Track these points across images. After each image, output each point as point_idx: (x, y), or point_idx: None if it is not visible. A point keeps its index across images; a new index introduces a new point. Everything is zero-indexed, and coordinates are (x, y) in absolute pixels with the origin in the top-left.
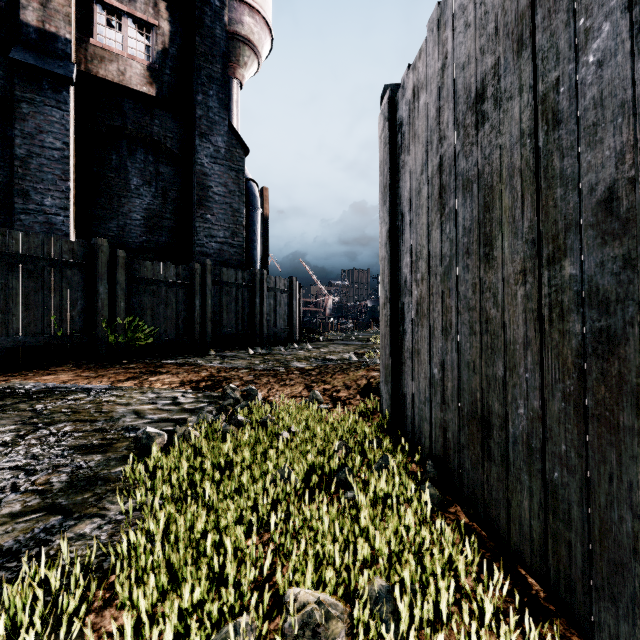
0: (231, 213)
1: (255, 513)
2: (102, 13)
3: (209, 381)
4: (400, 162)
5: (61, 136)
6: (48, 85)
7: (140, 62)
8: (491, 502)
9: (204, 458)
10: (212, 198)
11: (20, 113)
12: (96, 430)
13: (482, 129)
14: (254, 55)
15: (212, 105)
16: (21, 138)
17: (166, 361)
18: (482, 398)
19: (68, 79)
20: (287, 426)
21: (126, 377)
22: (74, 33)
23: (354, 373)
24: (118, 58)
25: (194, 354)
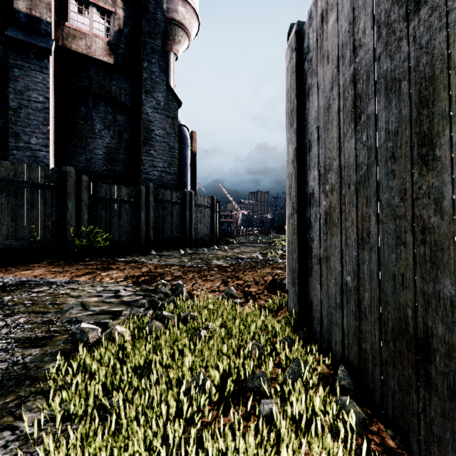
0: (168, 149)
1: (163, 444)
2: (74, 3)
3: (147, 276)
4: (307, 86)
5: (43, 92)
6: (33, 55)
7: (102, 39)
8: (431, 437)
9: (126, 358)
10: (154, 138)
11: (13, 76)
12: (44, 322)
13: (416, 17)
14: (186, 35)
15: (154, 70)
16: (14, 94)
17: (118, 259)
18: (416, 316)
19: (48, 50)
20: (205, 323)
21: (84, 272)
22: (54, 18)
23: (261, 270)
24: (86, 36)
25: (140, 253)
